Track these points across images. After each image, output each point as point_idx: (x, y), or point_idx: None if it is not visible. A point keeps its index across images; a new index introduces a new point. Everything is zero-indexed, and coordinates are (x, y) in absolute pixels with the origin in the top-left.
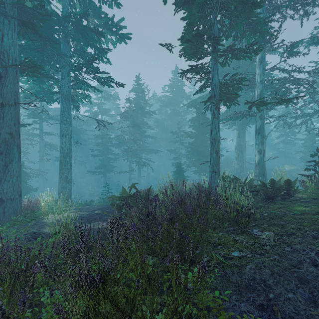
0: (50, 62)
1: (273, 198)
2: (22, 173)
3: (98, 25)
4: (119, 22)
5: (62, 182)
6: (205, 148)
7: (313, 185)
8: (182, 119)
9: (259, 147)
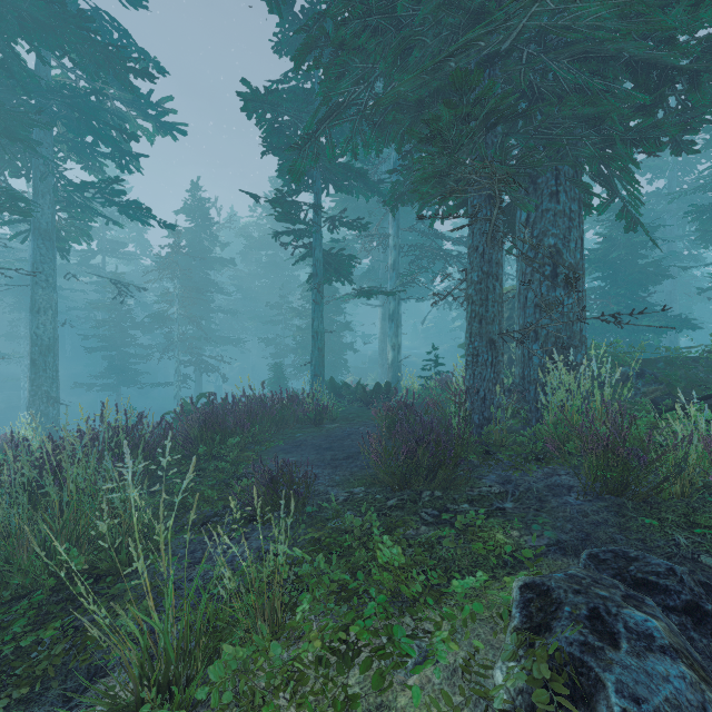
0: (4, 158)
1: (373, 403)
2: None
3: (118, 98)
4: (163, 102)
5: (38, 403)
6: (327, 338)
7: (420, 388)
8: (290, 277)
9: (393, 341)
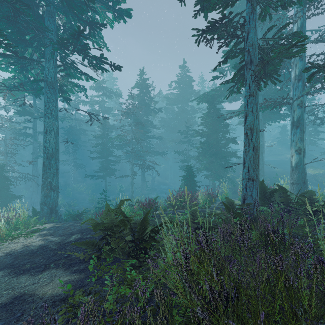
0: (32, 43)
1: None
2: (2, 178)
3: None
4: None
5: (45, 189)
6: (219, 149)
7: None
8: (190, 118)
9: (297, 145)
